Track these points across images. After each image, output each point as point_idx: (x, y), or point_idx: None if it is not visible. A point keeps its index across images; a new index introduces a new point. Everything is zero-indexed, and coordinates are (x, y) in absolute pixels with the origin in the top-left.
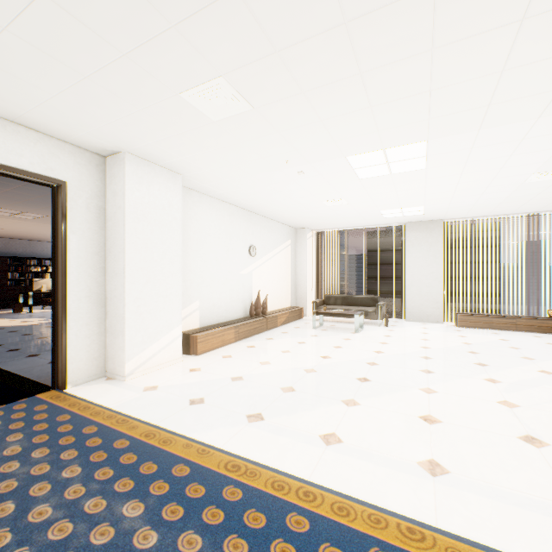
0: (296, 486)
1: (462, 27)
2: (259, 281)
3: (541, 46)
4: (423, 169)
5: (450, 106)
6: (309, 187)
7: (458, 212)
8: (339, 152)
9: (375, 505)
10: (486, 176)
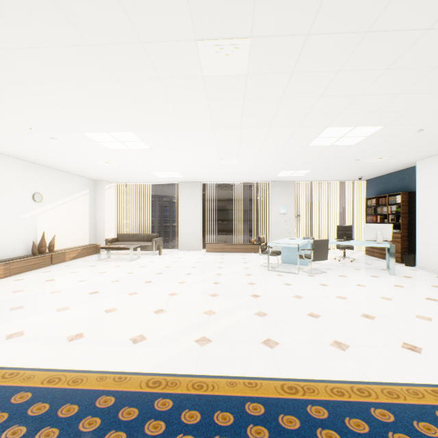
0: None
1: (83, 74)
2: (47, 224)
3: (144, 94)
4: (150, 149)
5: (125, 114)
6: (74, 150)
7: (205, 178)
8: (73, 129)
9: (1, 367)
10: (195, 158)
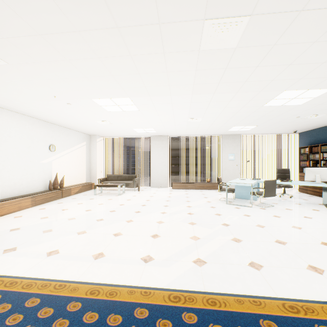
0: (8, 281)
1: (106, 51)
2: (58, 167)
3: (147, 67)
4: (138, 110)
5: (128, 84)
6: (81, 112)
7: (172, 132)
8: (85, 96)
9: (51, 279)
10: (170, 117)
